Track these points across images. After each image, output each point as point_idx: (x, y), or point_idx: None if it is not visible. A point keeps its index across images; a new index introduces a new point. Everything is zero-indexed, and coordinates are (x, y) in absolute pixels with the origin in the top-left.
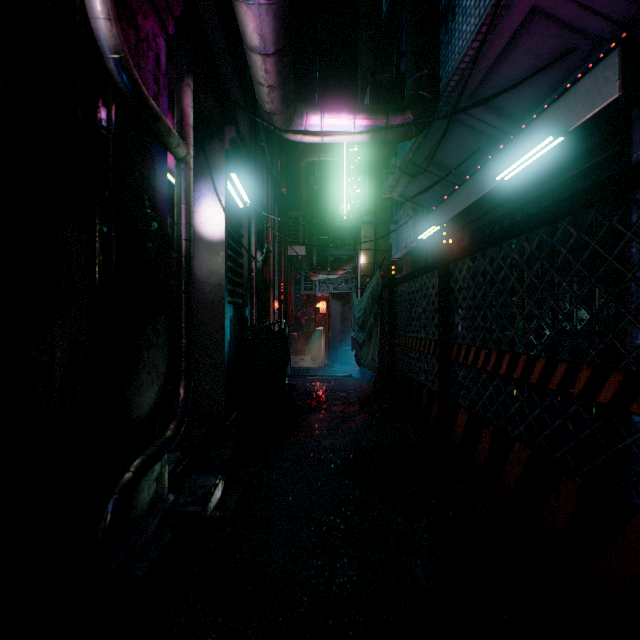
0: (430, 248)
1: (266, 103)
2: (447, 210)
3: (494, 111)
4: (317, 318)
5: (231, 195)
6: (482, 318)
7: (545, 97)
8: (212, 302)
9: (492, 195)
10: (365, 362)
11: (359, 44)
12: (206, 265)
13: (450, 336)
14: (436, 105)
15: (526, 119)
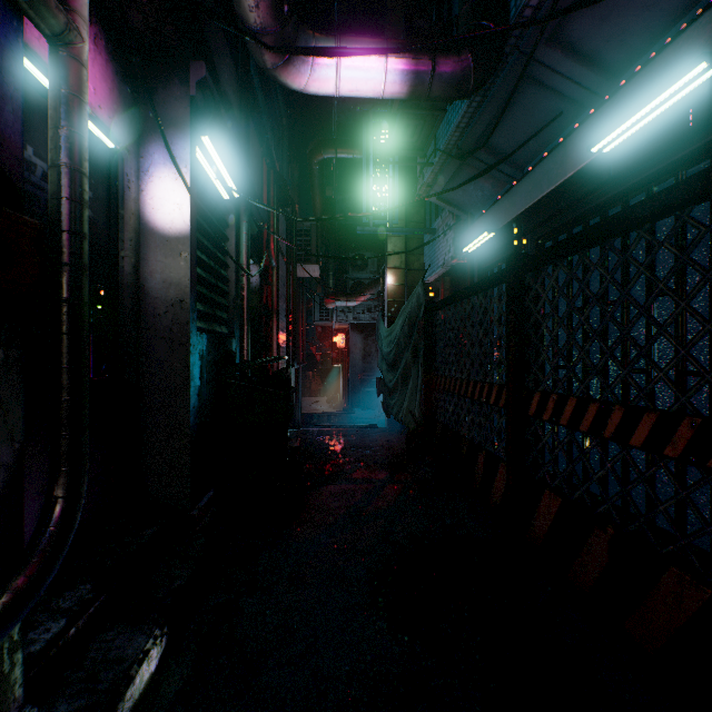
0: (477, 264)
1: (248, 10)
2: (505, 210)
3: (583, 59)
4: (334, 354)
5: (208, 177)
6: (554, 353)
7: (665, 29)
8: (169, 328)
9: (575, 182)
10: (398, 414)
11: (386, 12)
12: (160, 272)
13: (526, 379)
14: (504, 44)
15: (629, 70)
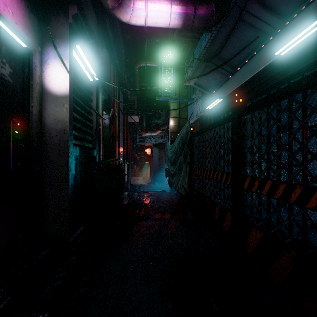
0: (213, 115)
1: None
2: (227, 88)
3: (269, 9)
4: (145, 157)
5: (81, 68)
6: None
7: None
8: (58, 144)
9: (264, 72)
10: (176, 187)
11: None
12: (53, 114)
13: (242, 170)
14: (230, 0)
15: (292, 15)
